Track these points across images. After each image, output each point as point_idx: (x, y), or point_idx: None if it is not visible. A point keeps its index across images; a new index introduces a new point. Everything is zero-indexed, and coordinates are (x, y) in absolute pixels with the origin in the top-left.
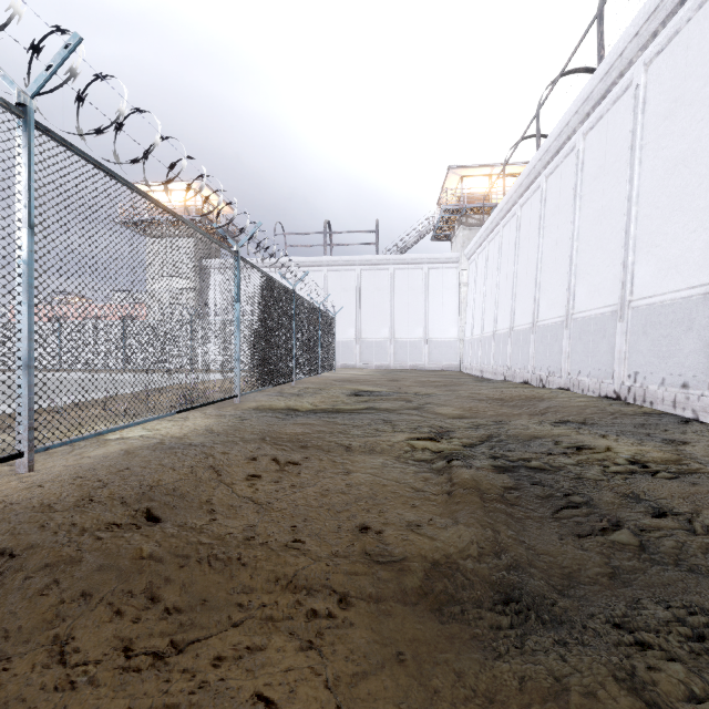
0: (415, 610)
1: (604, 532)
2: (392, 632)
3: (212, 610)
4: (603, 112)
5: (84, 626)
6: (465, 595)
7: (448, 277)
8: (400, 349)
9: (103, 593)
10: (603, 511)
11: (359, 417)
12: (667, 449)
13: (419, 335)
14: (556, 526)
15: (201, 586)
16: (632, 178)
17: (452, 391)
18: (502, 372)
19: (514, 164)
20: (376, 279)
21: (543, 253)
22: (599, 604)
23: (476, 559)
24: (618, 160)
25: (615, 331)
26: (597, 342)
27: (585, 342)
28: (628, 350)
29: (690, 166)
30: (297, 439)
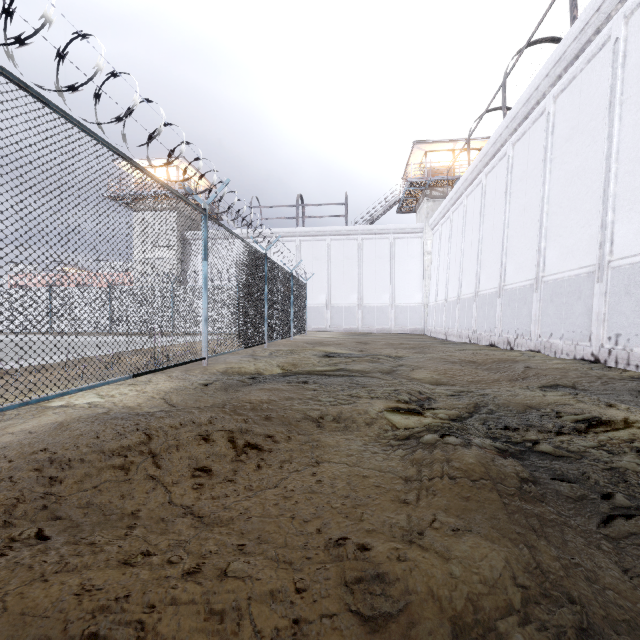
0: None
1: None
2: None
3: None
4: (576, 72)
5: None
6: None
7: (413, 246)
8: (368, 314)
9: None
10: None
11: (331, 381)
12: None
13: (385, 300)
14: (611, 545)
15: None
16: (610, 135)
17: (421, 353)
18: (467, 335)
19: (476, 139)
20: (345, 249)
21: (510, 218)
22: None
23: (523, 623)
24: (594, 118)
25: (592, 293)
26: (571, 304)
27: (557, 305)
28: (608, 311)
29: None
30: (261, 408)
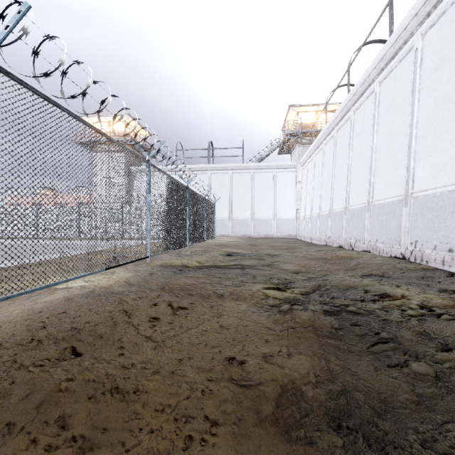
0: (269, 433)
1: (407, 363)
2: (251, 453)
3: (110, 436)
4: (392, 67)
5: (4, 454)
6: (307, 419)
7: (289, 177)
8: (258, 224)
9: (24, 423)
10: (404, 345)
11: (230, 271)
12: (443, 296)
13: (270, 215)
14: (371, 358)
15: (103, 415)
16: (413, 111)
17: (292, 252)
18: (324, 240)
19: (332, 104)
20: (242, 179)
21: (352, 161)
22: (411, 427)
23: (315, 388)
24: (403, 99)
25: (401, 213)
26: (389, 221)
27: (381, 220)
28: (410, 226)
29: (454, 102)
30: (186, 288)
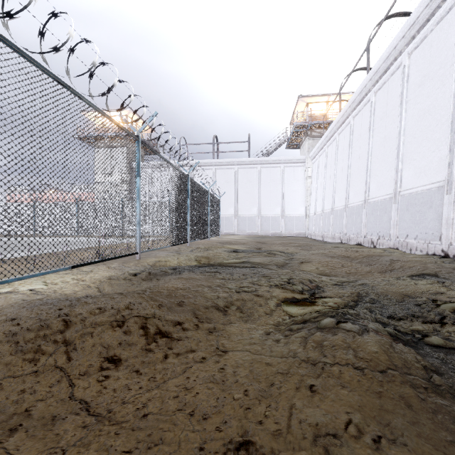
0: None
1: None
2: None
3: None
4: (427, 33)
5: None
6: None
7: (297, 172)
8: (265, 222)
9: None
10: None
11: (236, 271)
12: None
13: (278, 212)
14: None
15: None
16: None
17: (306, 250)
18: (339, 237)
19: (344, 93)
20: (248, 174)
21: (372, 148)
22: None
23: None
24: (442, 66)
25: (442, 202)
26: (424, 212)
27: (412, 212)
28: None
29: None
30: (175, 294)
